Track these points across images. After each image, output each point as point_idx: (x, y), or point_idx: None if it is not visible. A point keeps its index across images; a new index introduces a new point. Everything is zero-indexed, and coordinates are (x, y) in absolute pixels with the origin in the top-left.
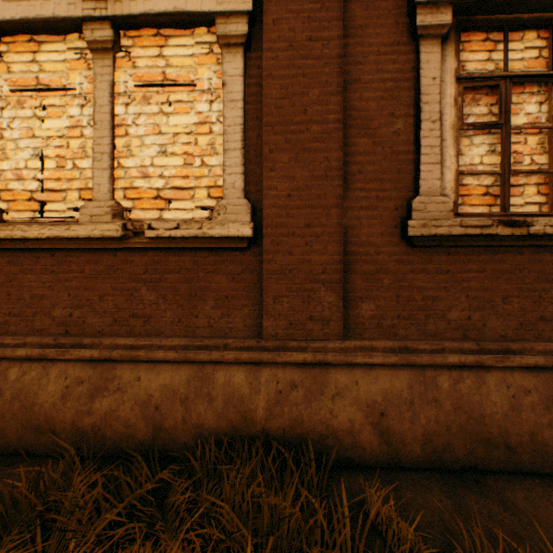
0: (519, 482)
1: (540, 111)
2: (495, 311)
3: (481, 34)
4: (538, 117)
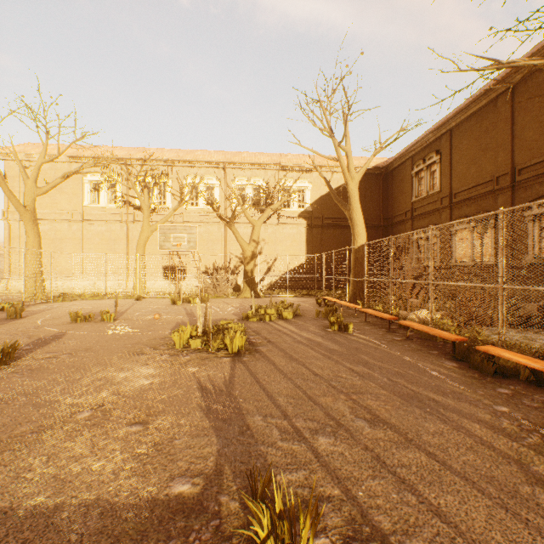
0: None
1: None
2: None
3: None
4: None
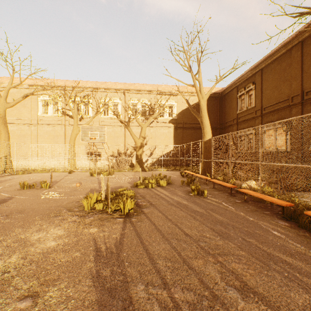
0: None
1: None
2: None
3: None
4: None
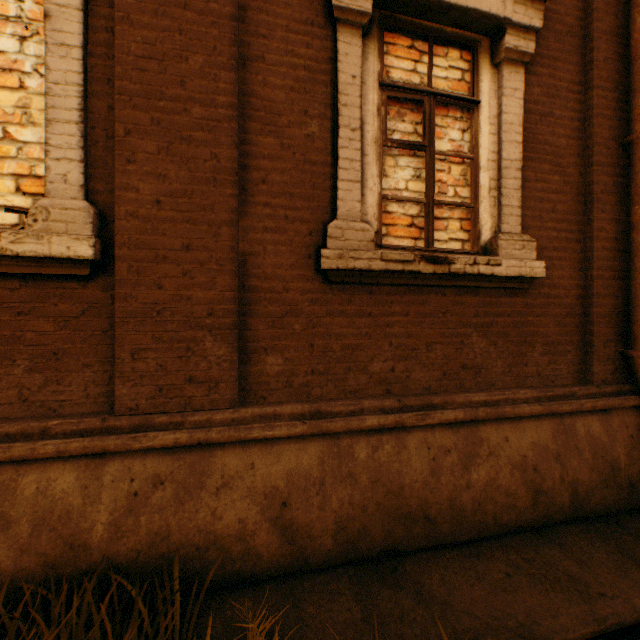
0: (438, 559)
1: (463, 140)
2: (420, 360)
3: (407, 40)
4: (462, 146)
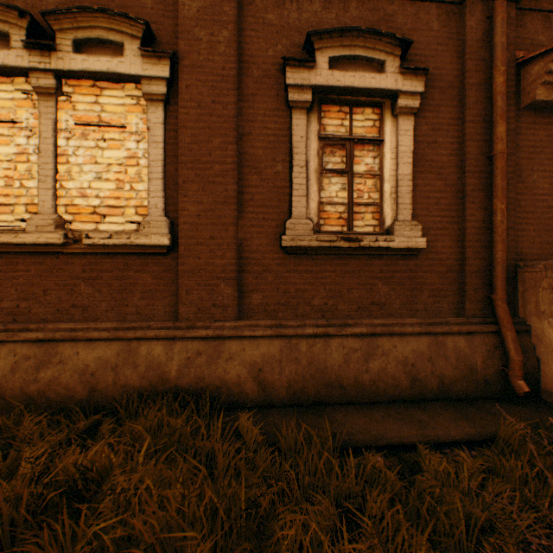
0: (346, 408)
1: (375, 163)
2: (343, 299)
3: (337, 107)
4: (374, 167)
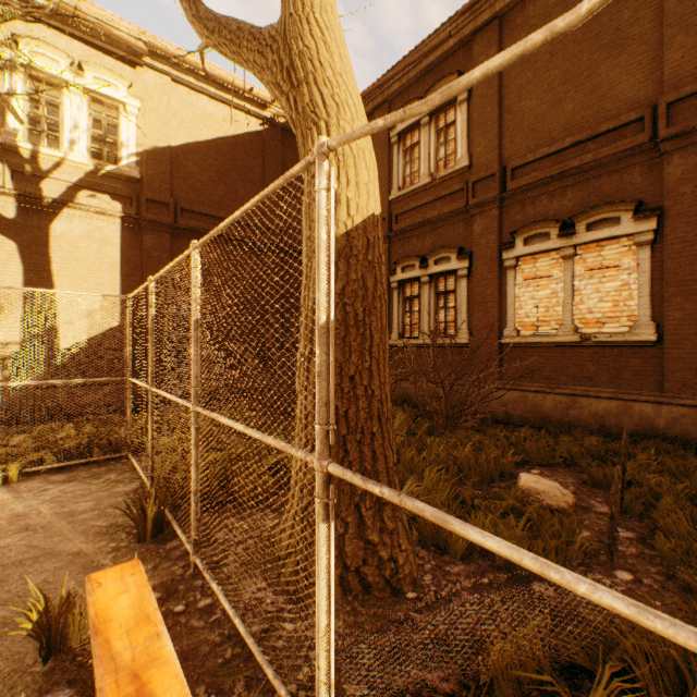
0: None
1: None
2: None
3: None
4: None
